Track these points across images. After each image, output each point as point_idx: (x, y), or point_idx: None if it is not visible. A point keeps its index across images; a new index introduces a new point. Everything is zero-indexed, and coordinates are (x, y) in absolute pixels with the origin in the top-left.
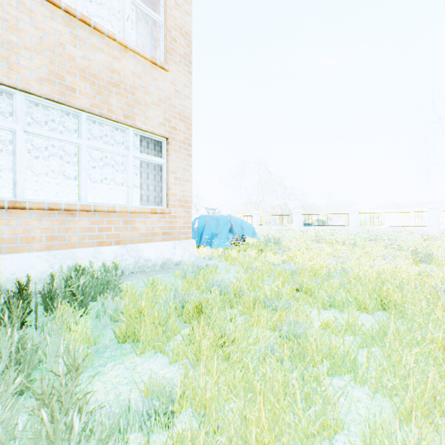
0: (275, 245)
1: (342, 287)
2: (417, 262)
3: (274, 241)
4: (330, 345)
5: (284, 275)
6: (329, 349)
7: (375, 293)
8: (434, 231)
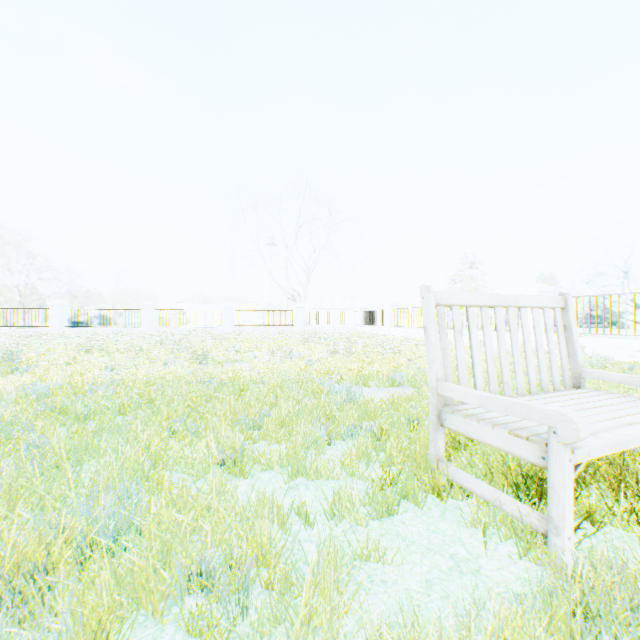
0: (9, 363)
1: (107, 398)
2: (196, 363)
3: (6, 356)
4: (78, 442)
5: (26, 400)
6: (76, 446)
7: (140, 397)
8: (230, 331)
